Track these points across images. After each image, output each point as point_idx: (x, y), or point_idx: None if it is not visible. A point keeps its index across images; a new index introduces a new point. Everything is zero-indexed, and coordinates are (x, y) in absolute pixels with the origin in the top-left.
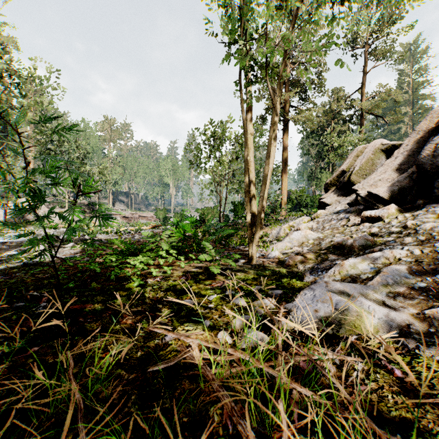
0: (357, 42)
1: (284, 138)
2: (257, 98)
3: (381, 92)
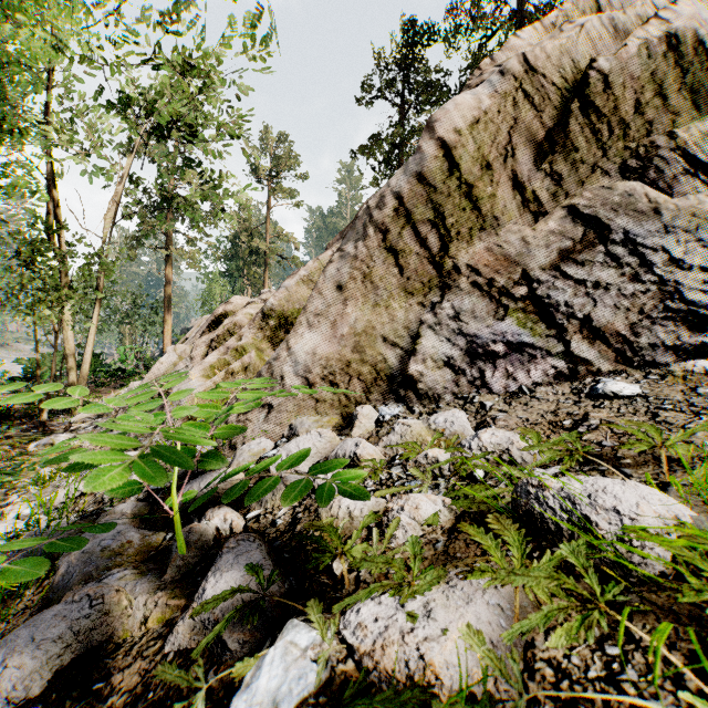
0: (260, 173)
1: (167, 271)
2: (126, 214)
3: (284, 235)
